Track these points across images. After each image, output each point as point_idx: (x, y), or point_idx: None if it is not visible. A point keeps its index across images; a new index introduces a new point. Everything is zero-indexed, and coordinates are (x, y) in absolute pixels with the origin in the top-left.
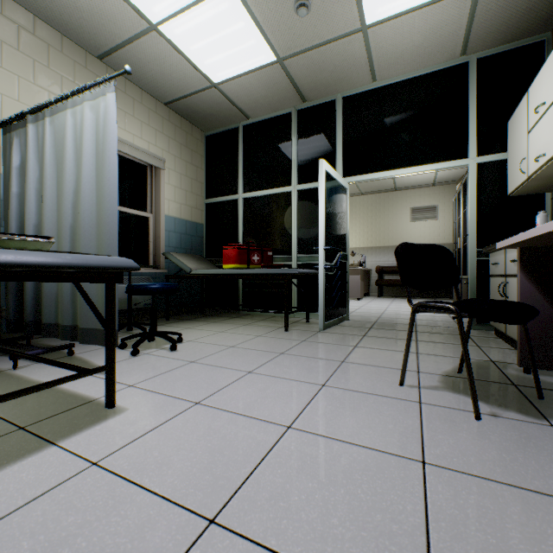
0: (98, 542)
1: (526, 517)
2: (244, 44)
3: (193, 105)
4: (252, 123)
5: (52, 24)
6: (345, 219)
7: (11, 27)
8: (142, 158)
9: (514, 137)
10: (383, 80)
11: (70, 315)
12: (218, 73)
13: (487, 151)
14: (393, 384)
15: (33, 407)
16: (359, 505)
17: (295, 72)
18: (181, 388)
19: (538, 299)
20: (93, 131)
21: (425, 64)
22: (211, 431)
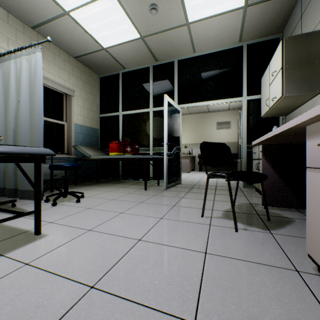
0: (27, 301)
1: (248, 273)
2: (121, 27)
3: (91, 59)
4: (127, 71)
5: (1, 5)
6: (179, 128)
7: None
8: (60, 89)
9: (264, 87)
10: (199, 52)
11: (13, 182)
12: (106, 42)
13: (252, 93)
14: (198, 216)
15: None
16: (170, 274)
17: (151, 44)
18: (81, 222)
19: (271, 171)
20: (28, 74)
21: (221, 45)
22: (96, 244)
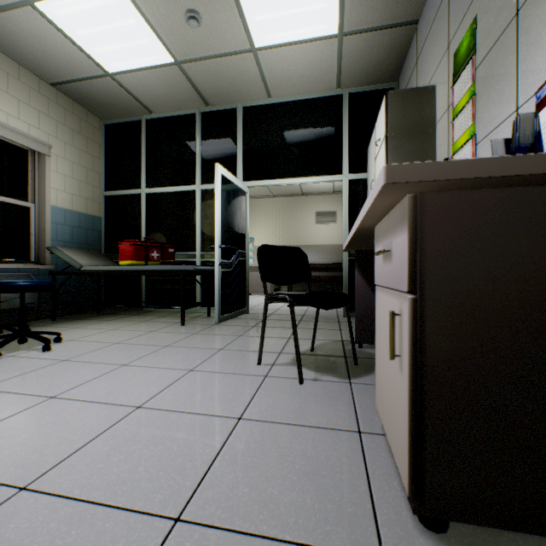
0: None
1: (289, 442)
2: (138, 41)
3: (86, 91)
4: (156, 118)
5: None
6: (245, 220)
7: None
8: (19, 141)
9: (370, 162)
10: (277, 98)
11: None
12: (112, 63)
13: (356, 170)
14: (254, 364)
15: None
16: (168, 455)
17: (195, 76)
18: (40, 385)
19: (367, 290)
20: None
21: (310, 90)
22: (56, 419)
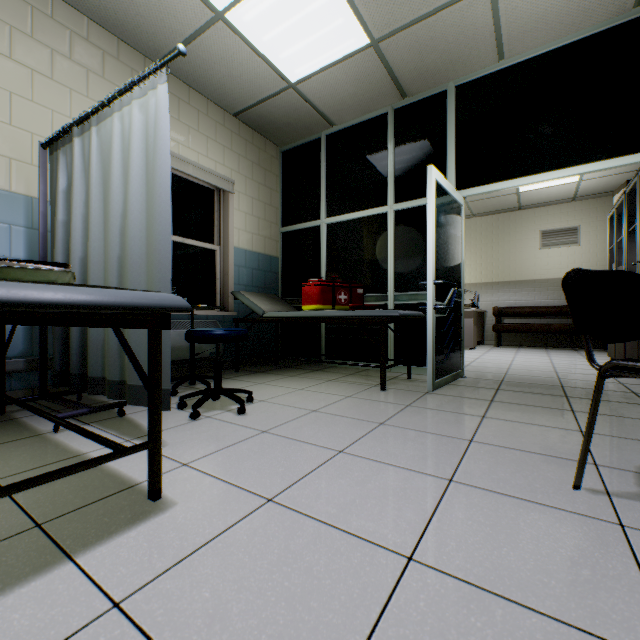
0: None
1: None
2: (329, 25)
3: (266, 114)
4: (337, 131)
5: (107, 27)
6: (459, 245)
7: (63, 32)
8: (207, 180)
9: None
10: (513, 57)
11: (117, 368)
12: (296, 68)
13: None
14: (561, 484)
15: (61, 491)
16: None
17: (394, 57)
18: (249, 472)
19: None
20: (143, 137)
21: (578, 26)
22: (289, 555)
